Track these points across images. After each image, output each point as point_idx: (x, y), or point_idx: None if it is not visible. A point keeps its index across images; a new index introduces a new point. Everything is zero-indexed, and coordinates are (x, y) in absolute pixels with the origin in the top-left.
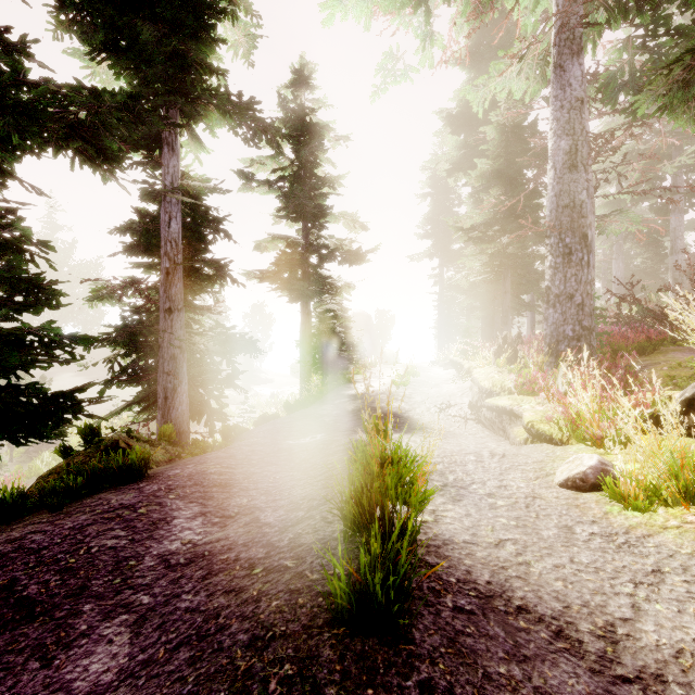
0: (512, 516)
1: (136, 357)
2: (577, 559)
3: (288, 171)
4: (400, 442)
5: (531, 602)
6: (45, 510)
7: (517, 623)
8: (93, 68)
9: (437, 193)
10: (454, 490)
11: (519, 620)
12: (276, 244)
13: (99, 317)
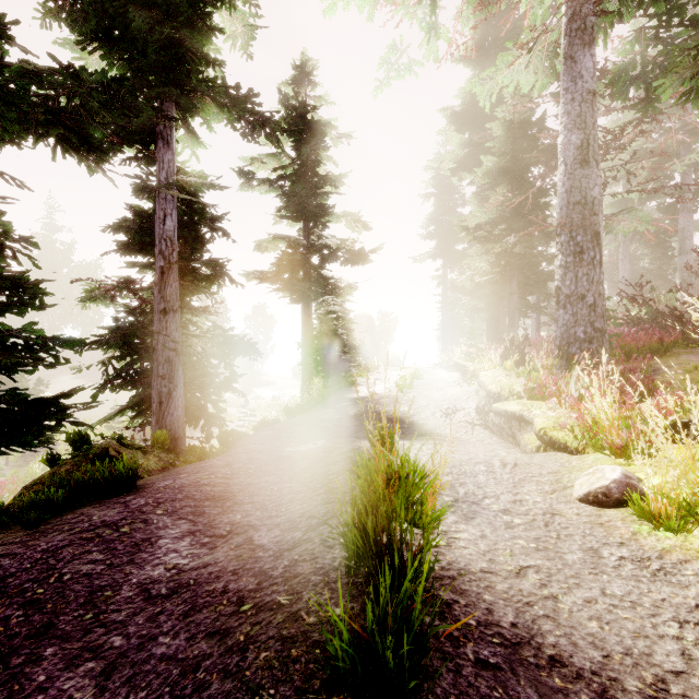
0: (530, 536)
1: (130, 360)
2: (609, 591)
3: (289, 169)
4: (407, 456)
5: (565, 650)
6: (21, 527)
7: (552, 681)
8: (85, 60)
9: (440, 193)
10: (466, 506)
11: (554, 676)
12: (277, 245)
13: (98, 319)
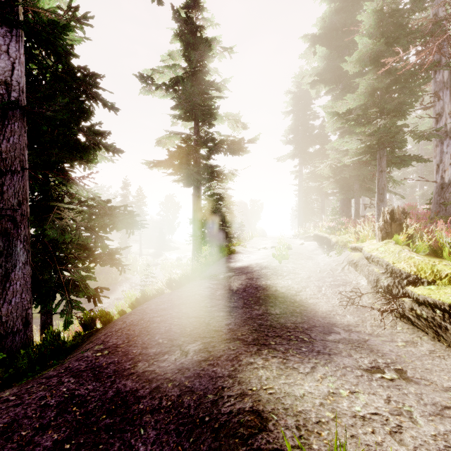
0: None
1: None
2: None
3: None
4: None
5: None
6: None
7: None
8: None
9: (297, 110)
10: None
11: None
12: (173, 141)
13: None
